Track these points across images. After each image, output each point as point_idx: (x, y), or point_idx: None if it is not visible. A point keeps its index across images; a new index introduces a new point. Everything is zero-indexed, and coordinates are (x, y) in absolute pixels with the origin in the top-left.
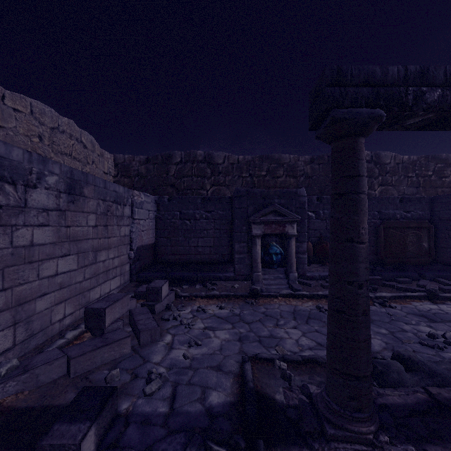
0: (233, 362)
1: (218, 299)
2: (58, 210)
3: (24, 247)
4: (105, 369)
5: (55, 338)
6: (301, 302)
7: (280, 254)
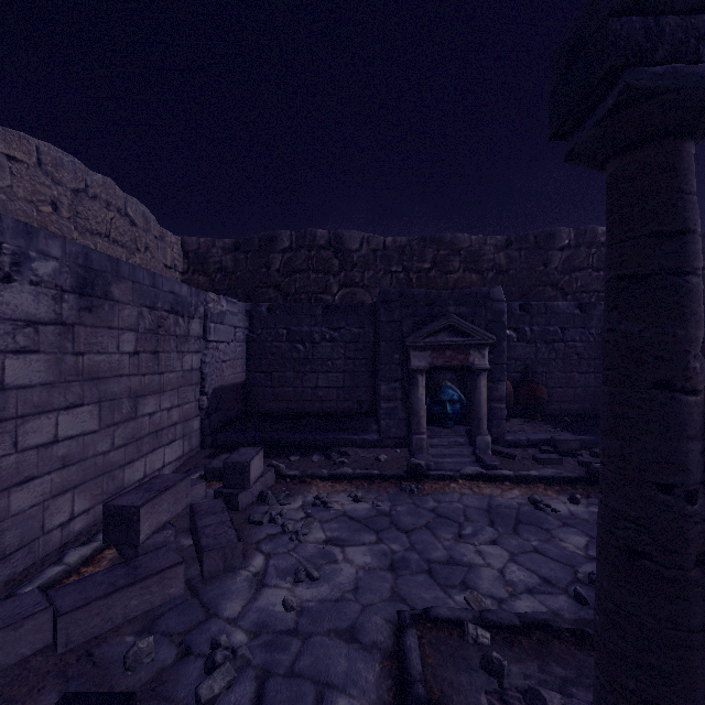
0: (380, 622)
1: (352, 483)
2: (58, 323)
3: None
4: (129, 633)
5: (50, 560)
6: (499, 490)
7: (458, 401)
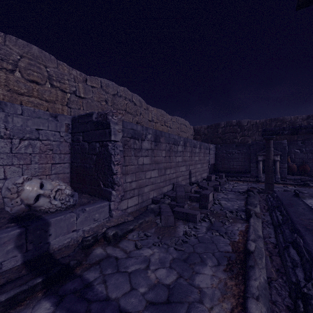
0: (245, 189)
1: (242, 181)
2: (198, 152)
3: (195, 161)
4: None
5: None
6: (277, 185)
7: None
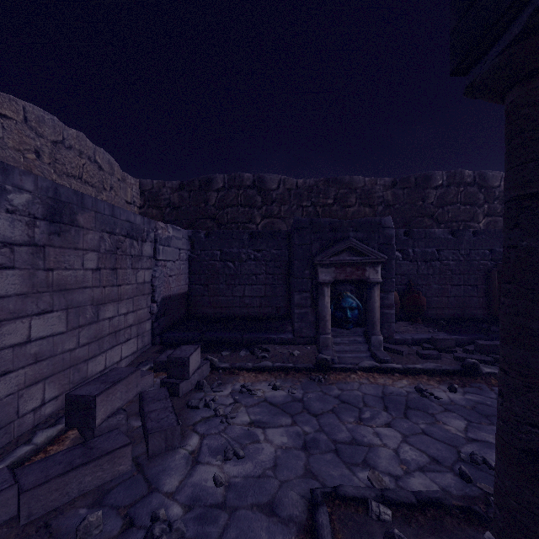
0: (296, 497)
1: (271, 373)
2: (31, 245)
3: None
4: (83, 505)
5: (23, 439)
6: (391, 380)
7: (356, 308)
